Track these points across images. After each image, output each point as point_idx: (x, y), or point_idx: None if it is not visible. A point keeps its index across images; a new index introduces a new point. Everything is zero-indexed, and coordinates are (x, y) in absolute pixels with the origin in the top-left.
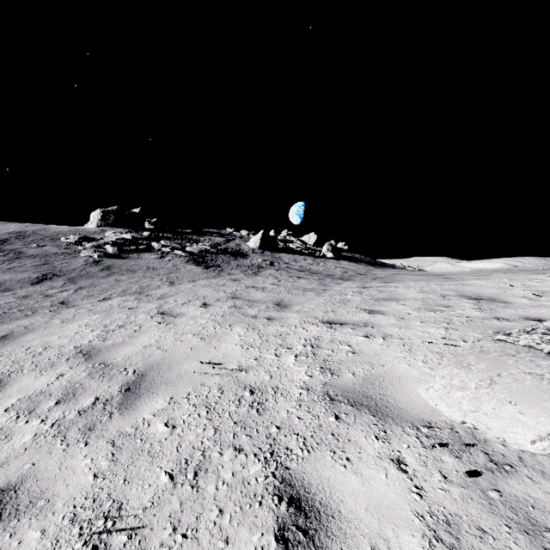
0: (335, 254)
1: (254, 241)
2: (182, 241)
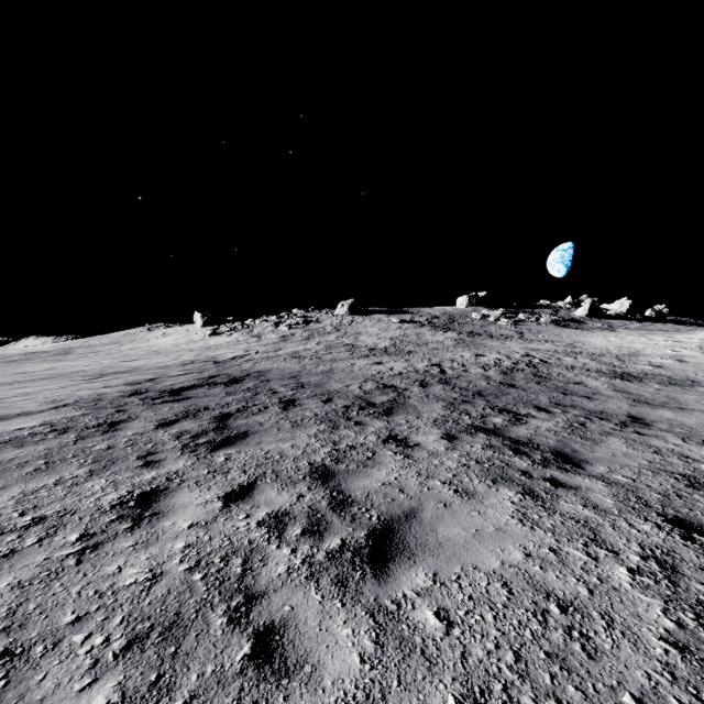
0: (659, 319)
1: (582, 311)
2: (527, 314)
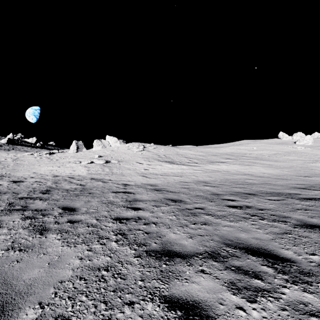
0: (42, 147)
1: (4, 141)
2: None
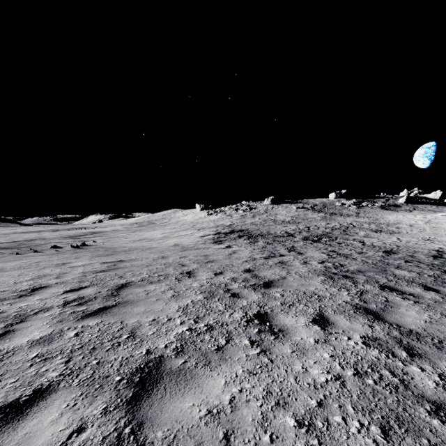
0: None
1: (402, 200)
2: (369, 202)
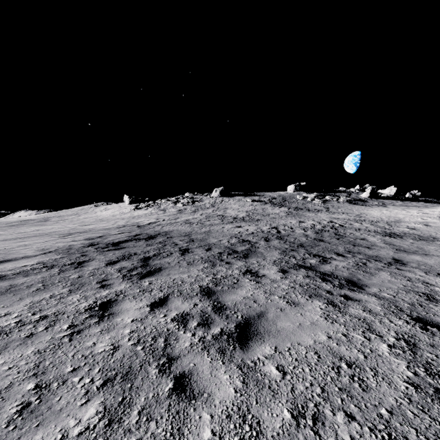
0: (414, 199)
1: (366, 194)
2: (331, 196)
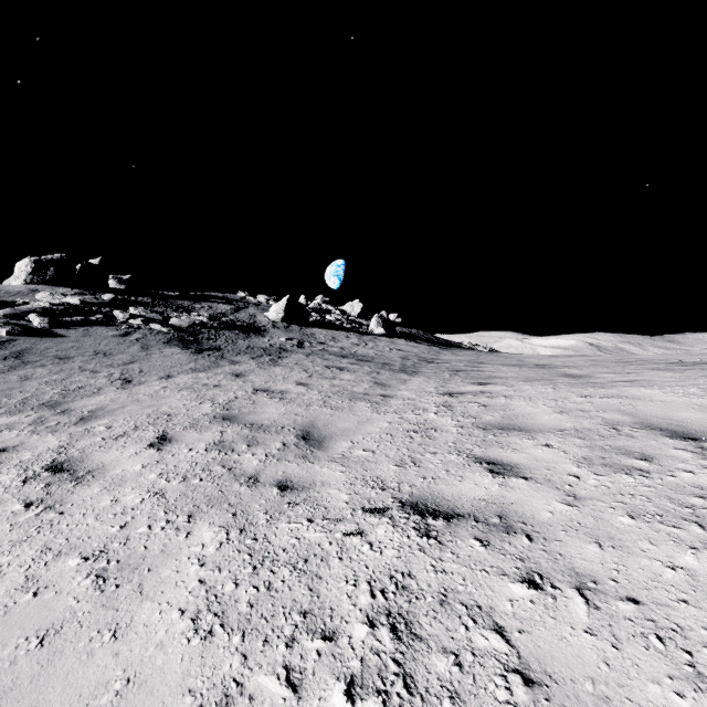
0: (387, 330)
1: (276, 311)
2: (166, 310)
